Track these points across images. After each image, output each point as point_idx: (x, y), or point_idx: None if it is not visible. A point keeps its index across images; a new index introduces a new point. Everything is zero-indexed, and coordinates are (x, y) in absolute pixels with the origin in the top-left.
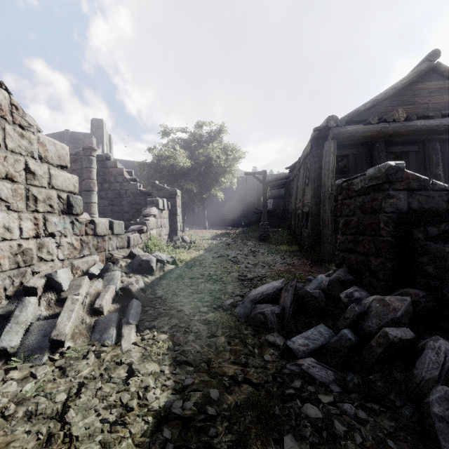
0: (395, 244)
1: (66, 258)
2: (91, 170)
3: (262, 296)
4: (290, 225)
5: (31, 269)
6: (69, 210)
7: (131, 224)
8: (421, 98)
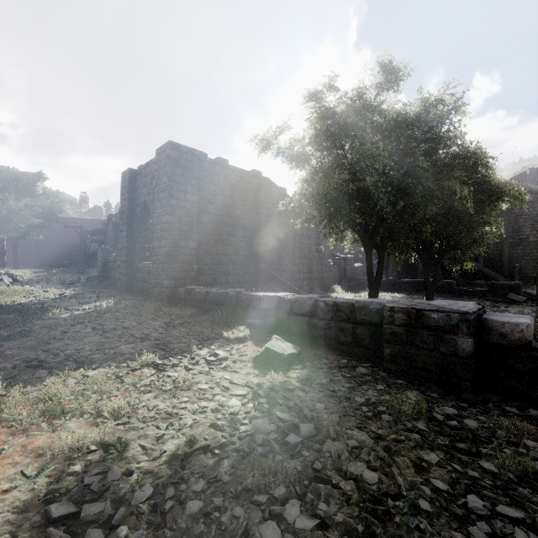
0: (105, 264)
1: None
2: None
3: (69, 281)
4: None
5: None
6: None
7: None
8: None
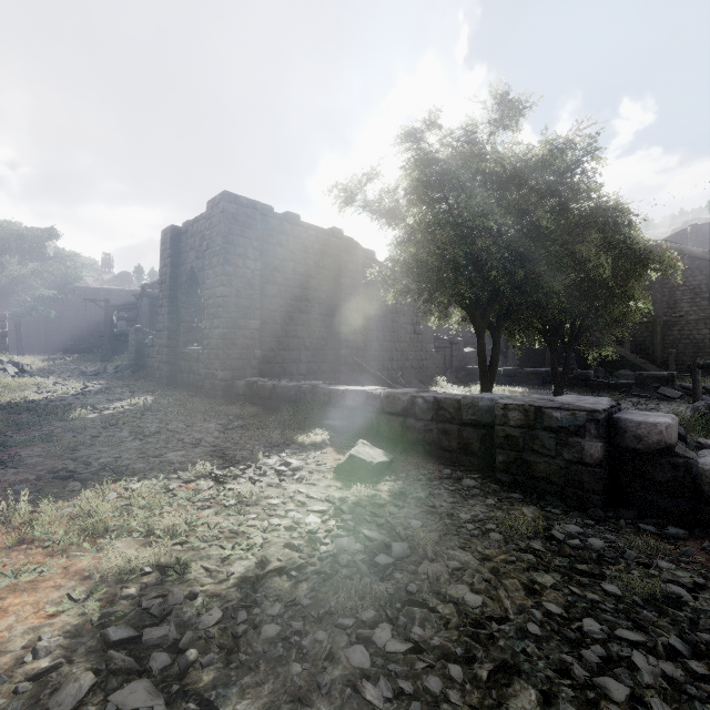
0: (139, 349)
1: None
2: None
3: (93, 371)
4: None
5: None
6: None
7: None
8: None
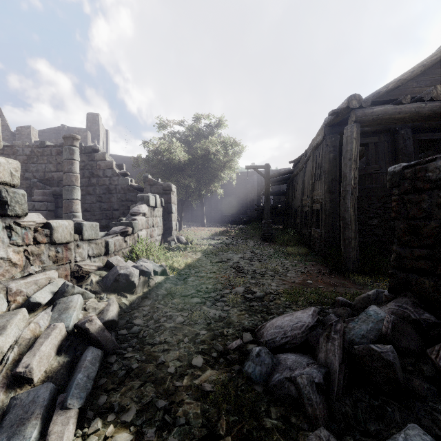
0: None
1: None
2: (73, 162)
3: (284, 338)
4: (294, 223)
5: None
6: (1, 209)
7: (114, 225)
8: None
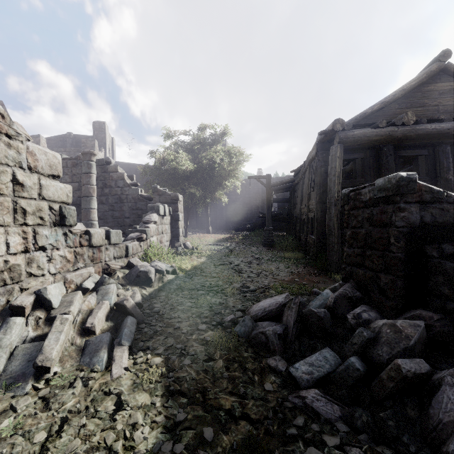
0: (406, 261)
1: (58, 272)
2: (90, 176)
3: (264, 312)
4: (295, 230)
5: (19, 286)
6: (62, 221)
7: (130, 232)
8: (431, 100)
